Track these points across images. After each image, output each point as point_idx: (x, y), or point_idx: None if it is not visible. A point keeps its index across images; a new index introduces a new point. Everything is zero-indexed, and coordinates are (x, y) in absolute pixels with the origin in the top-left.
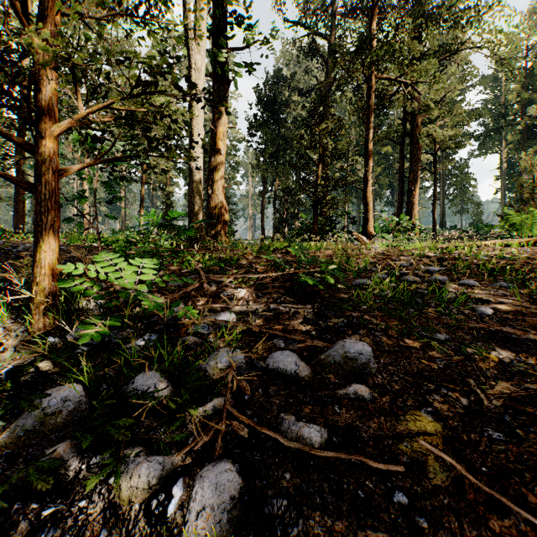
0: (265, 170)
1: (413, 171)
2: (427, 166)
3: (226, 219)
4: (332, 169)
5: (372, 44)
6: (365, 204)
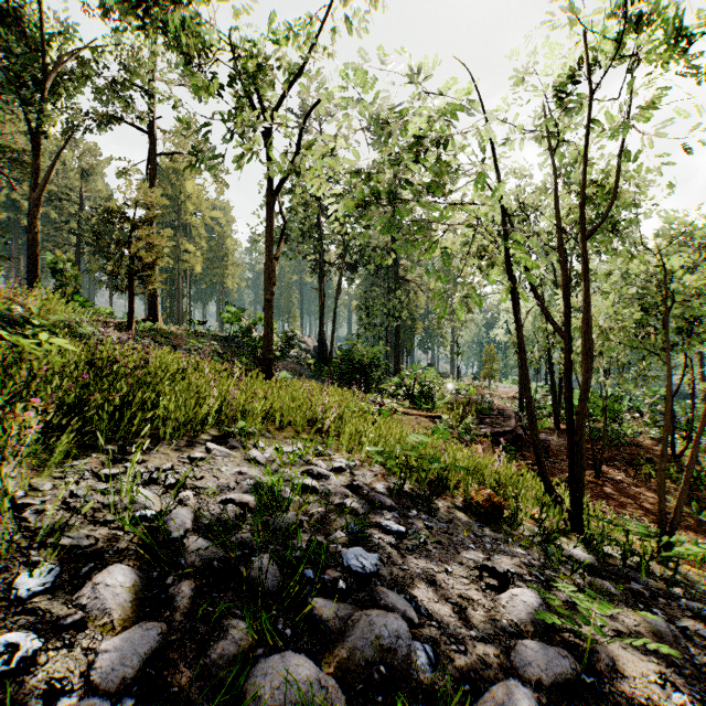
0: None
1: None
2: None
3: None
4: None
5: None
6: None
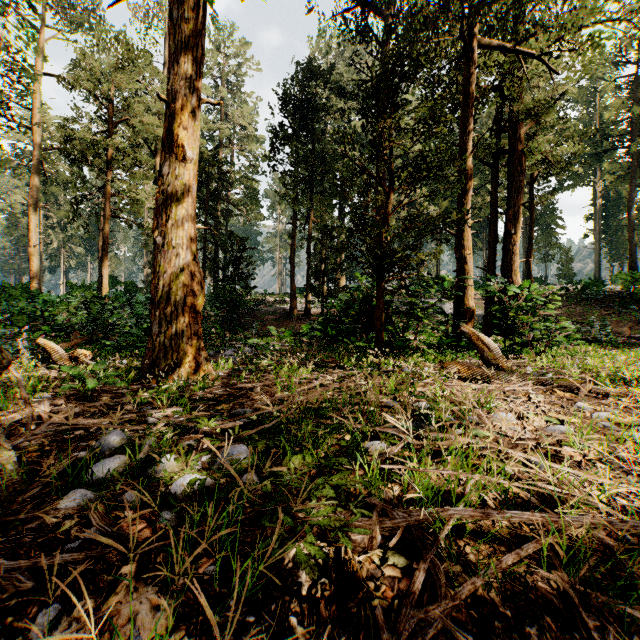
0: (295, 201)
1: (512, 206)
2: None
3: (198, 300)
4: None
5: None
6: (460, 259)
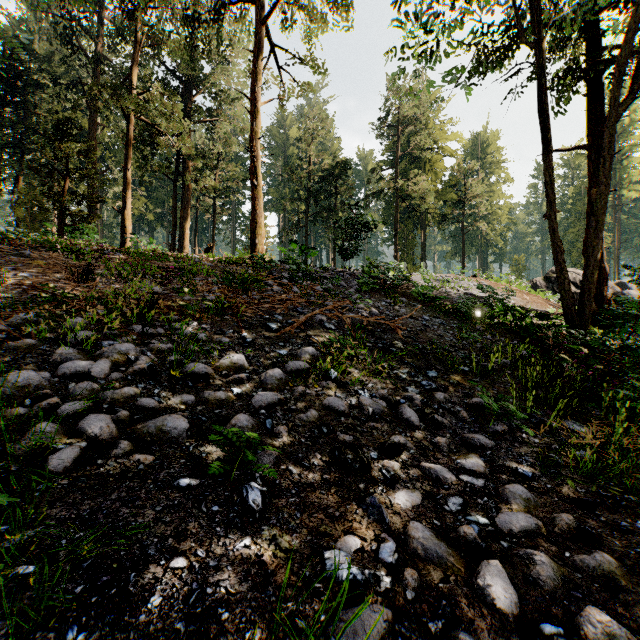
0: (0, 162)
1: (184, 208)
2: (209, 208)
3: None
4: (113, 187)
5: (131, 84)
6: (123, 225)
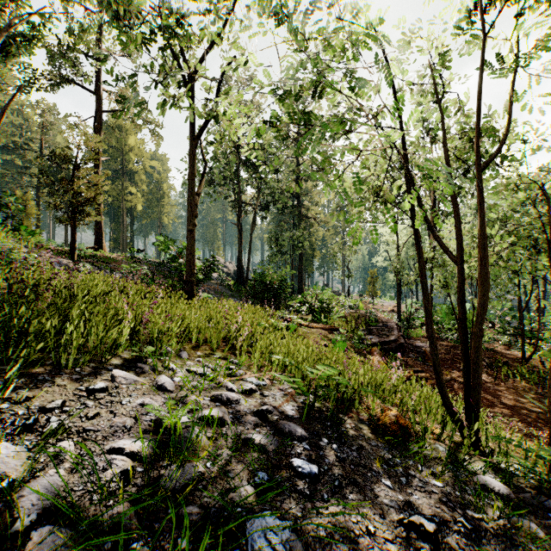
0: None
1: None
2: None
3: None
4: None
5: None
6: None
